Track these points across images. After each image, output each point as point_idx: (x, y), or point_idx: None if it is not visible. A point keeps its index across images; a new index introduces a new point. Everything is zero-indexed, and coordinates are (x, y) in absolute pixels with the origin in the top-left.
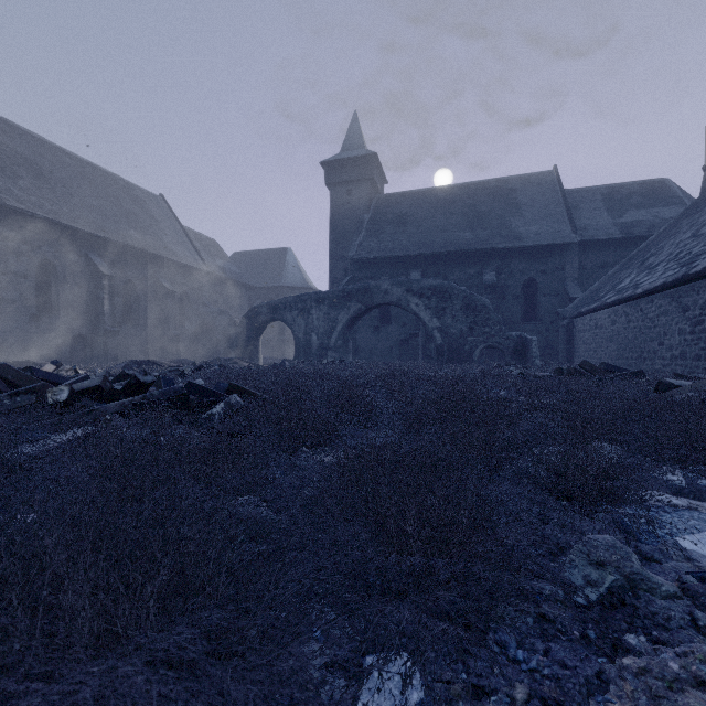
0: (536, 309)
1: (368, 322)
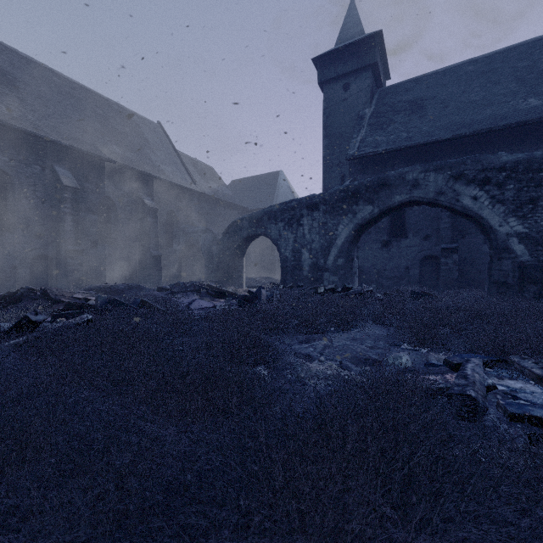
0: None
1: (374, 236)
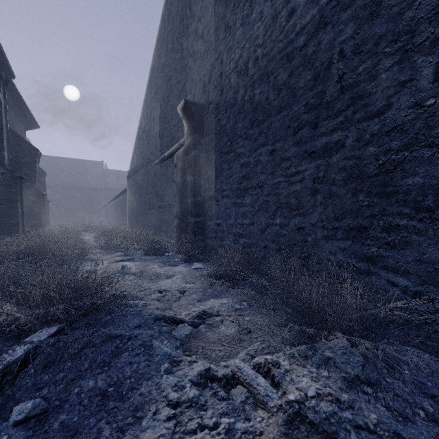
0: (93, 206)
1: None
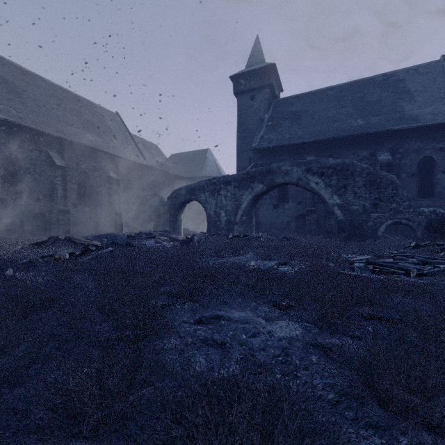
0: (433, 186)
1: (269, 201)
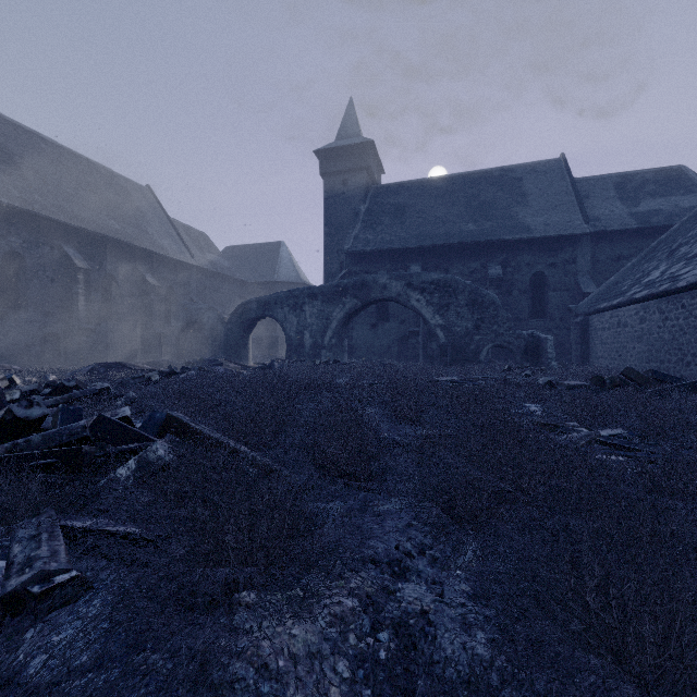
0: (545, 305)
1: (365, 319)
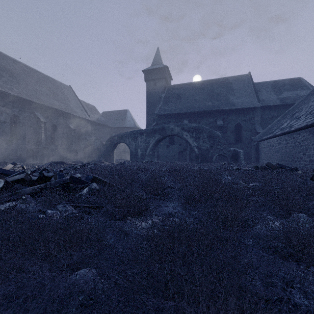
0: (241, 137)
1: (164, 143)
